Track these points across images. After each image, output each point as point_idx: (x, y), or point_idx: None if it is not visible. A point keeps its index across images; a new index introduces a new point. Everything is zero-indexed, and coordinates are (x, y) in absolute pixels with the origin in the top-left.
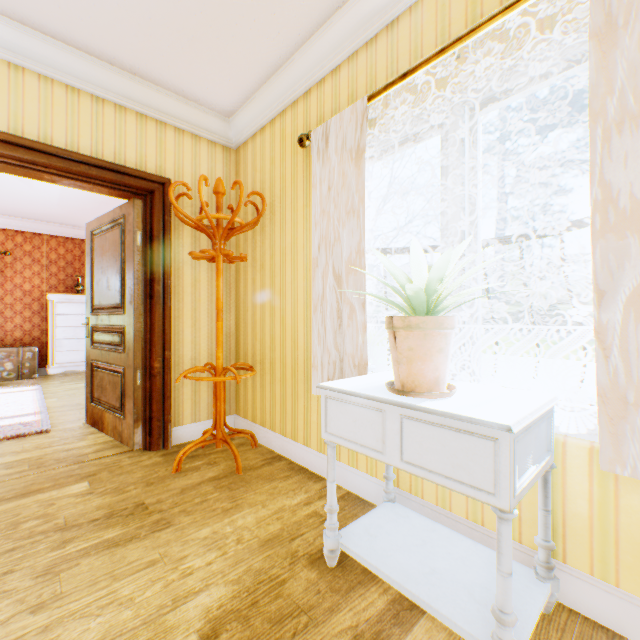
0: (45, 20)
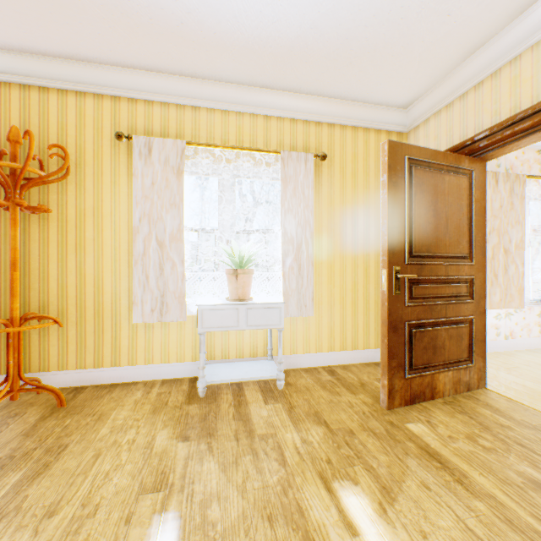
0: None
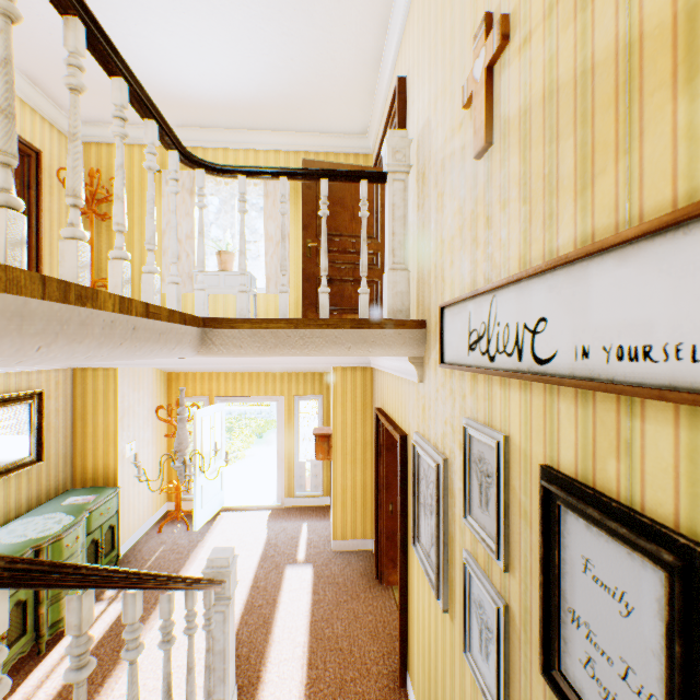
0: None
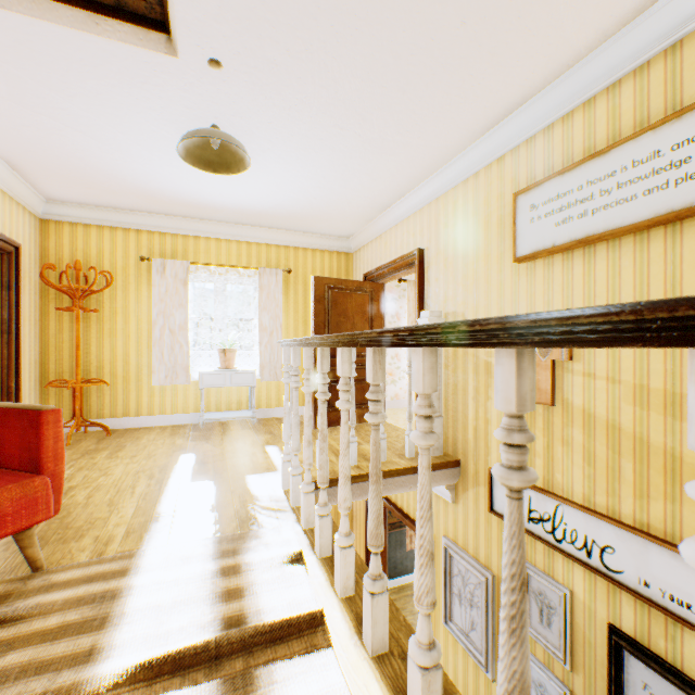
0: (1, 144)
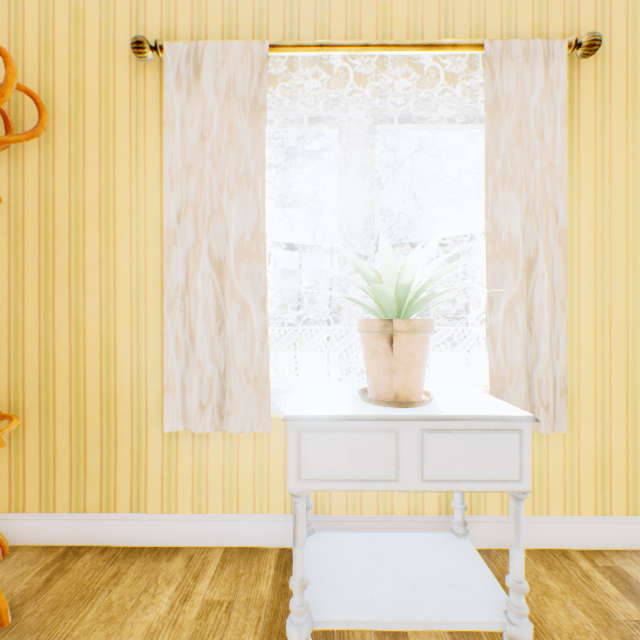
0: None
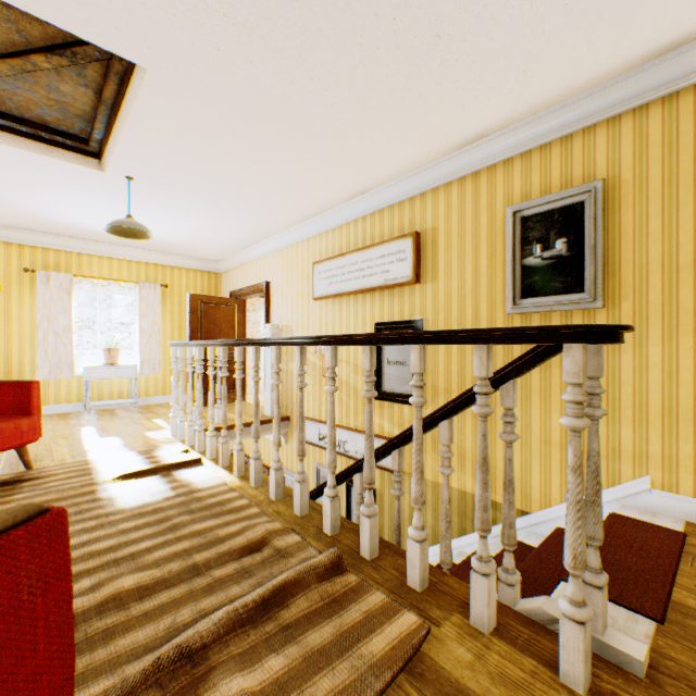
0: None
